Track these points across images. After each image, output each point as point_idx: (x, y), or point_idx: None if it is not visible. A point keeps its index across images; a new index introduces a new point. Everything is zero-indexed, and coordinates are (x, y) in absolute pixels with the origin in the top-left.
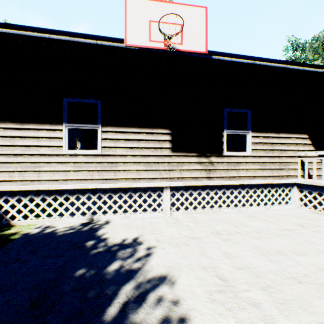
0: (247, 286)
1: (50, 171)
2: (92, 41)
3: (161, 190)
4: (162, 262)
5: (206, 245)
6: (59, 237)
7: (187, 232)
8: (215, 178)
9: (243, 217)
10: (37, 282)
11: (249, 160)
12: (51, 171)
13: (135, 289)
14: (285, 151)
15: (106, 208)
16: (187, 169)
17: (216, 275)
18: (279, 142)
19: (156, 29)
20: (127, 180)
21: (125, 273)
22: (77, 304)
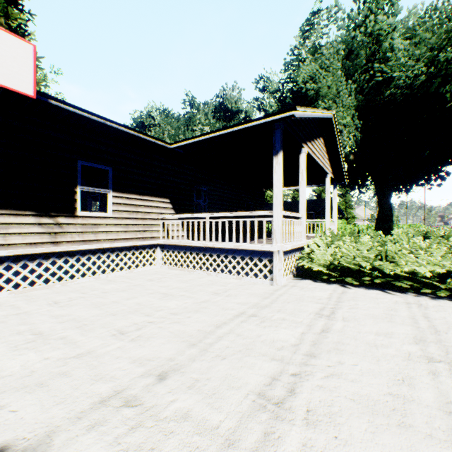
0: (64, 330)
1: None
2: None
3: None
4: None
5: (33, 316)
6: None
7: (8, 311)
8: (66, 243)
9: (99, 283)
10: None
11: (111, 222)
12: None
13: None
14: (150, 214)
15: None
16: (18, 233)
17: (33, 333)
18: (143, 204)
19: None
20: None
21: None
22: None
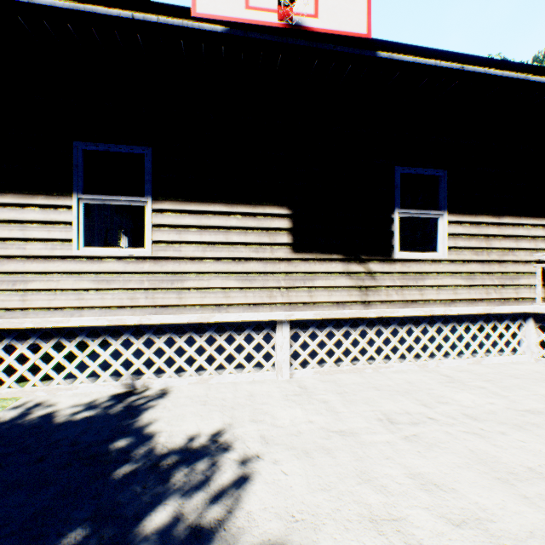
0: None
1: (47, 290)
2: (125, 13)
3: (272, 328)
4: (274, 504)
5: (370, 453)
6: (57, 431)
7: (325, 418)
8: (378, 304)
9: (434, 381)
10: None
11: (444, 269)
12: (49, 291)
13: None
14: (512, 251)
15: (162, 363)
16: (323, 287)
17: None
18: (500, 232)
19: None
20: (204, 308)
21: (184, 539)
22: None
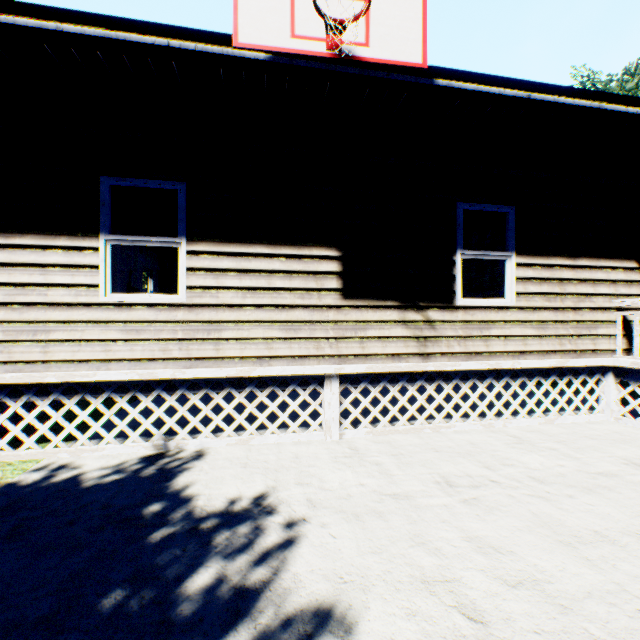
0: None
1: (71, 341)
2: (160, 41)
3: (320, 383)
4: (322, 566)
5: (426, 517)
6: (85, 494)
7: (377, 481)
8: (438, 357)
9: (500, 442)
10: (1, 628)
11: (512, 317)
12: (73, 342)
13: None
14: (589, 297)
15: (197, 422)
16: (377, 337)
17: (459, 605)
18: (575, 276)
19: (307, 9)
20: (243, 361)
21: (228, 599)
22: None
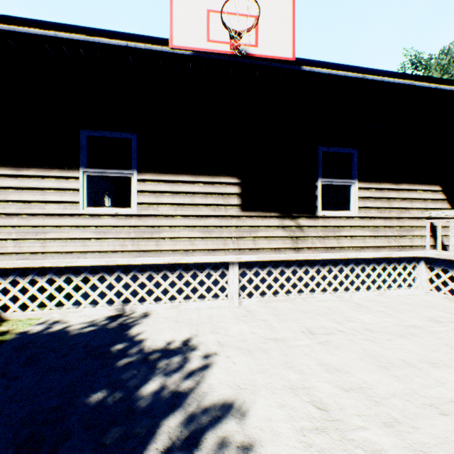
0: (362, 421)
1: (60, 239)
2: (122, 43)
3: (226, 267)
4: (227, 380)
5: (294, 352)
6: (72, 338)
7: (264, 330)
8: (306, 250)
9: (346, 307)
10: (29, 413)
11: (355, 223)
12: (62, 239)
13: (184, 426)
14: (408, 210)
15: (144, 294)
16: (264, 237)
17: (312, 400)
18: (398, 196)
19: (217, 23)
20: (175, 252)
21: (168, 398)
22: (89, 452)
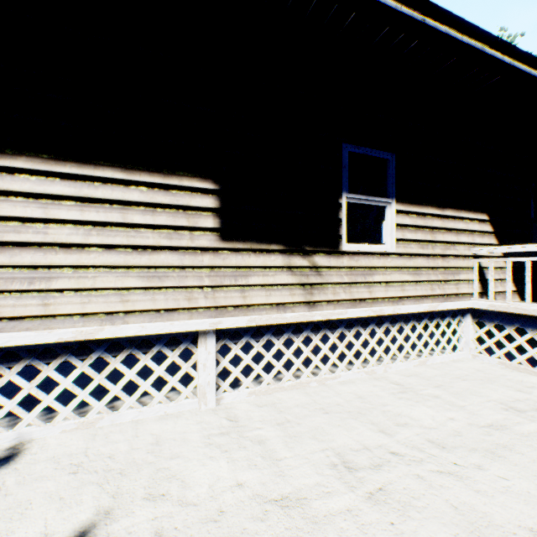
0: None
1: None
2: None
3: (193, 340)
4: None
5: None
6: None
7: (261, 474)
8: (325, 305)
9: (386, 392)
10: None
11: (392, 263)
12: None
13: None
14: (454, 245)
15: (15, 406)
16: (260, 285)
17: None
18: (443, 225)
19: None
20: (86, 318)
21: None
22: None
